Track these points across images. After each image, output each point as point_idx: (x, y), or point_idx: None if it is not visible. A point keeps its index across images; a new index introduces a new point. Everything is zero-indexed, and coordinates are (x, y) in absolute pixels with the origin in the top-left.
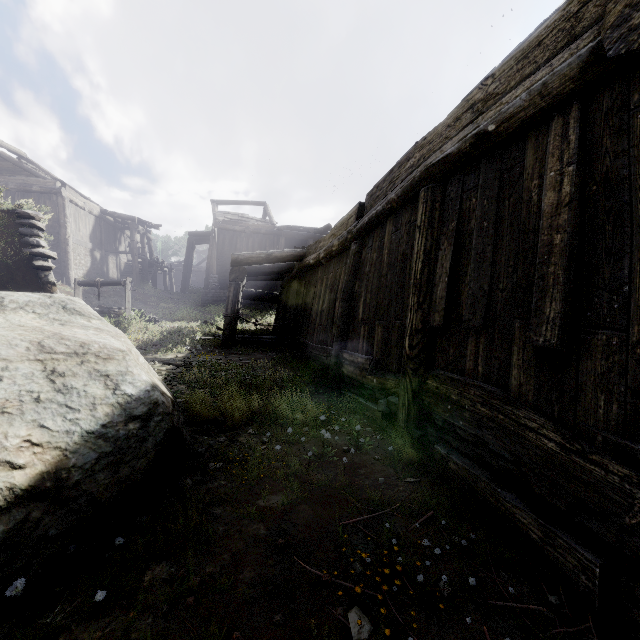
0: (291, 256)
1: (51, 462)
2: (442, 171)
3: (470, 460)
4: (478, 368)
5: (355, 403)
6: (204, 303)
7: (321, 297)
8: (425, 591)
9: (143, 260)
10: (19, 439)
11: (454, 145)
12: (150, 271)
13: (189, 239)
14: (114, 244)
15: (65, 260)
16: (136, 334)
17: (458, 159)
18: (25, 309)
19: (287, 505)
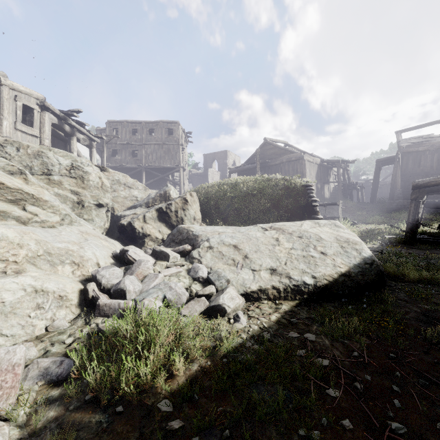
0: None
1: (347, 269)
2: None
3: None
4: None
5: None
6: (389, 210)
7: None
8: None
9: (344, 185)
10: (339, 262)
11: None
12: (348, 191)
13: (376, 165)
14: (327, 178)
15: None
16: None
17: None
18: (325, 226)
19: (433, 309)
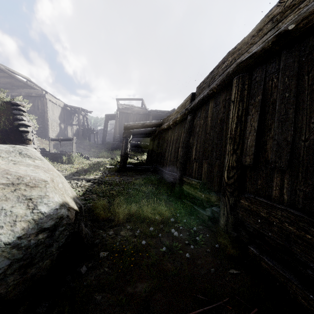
0: (154, 124)
1: None
2: (249, 64)
3: (278, 262)
4: (283, 196)
5: (191, 208)
6: (112, 149)
7: (170, 146)
8: None
9: (84, 128)
10: None
11: (259, 46)
12: (87, 133)
13: (105, 118)
14: (70, 121)
15: (47, 128)
16: (77, 165)
17: (262, 54)
18: None
19: (148, 293)
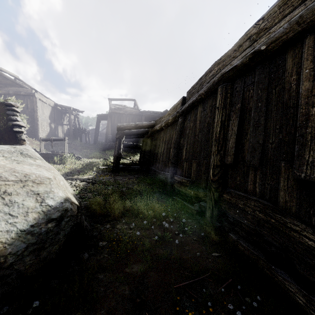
0: (147, 125)
1: None
2: (231, 76)
3: (251, 244)
4: (256, 189)
5: (181, 204)
6: (104, 149)
7: (163, 146)
8: None
9: (75, 128)
10: None
11: (239, 60)
12: (78, 133)
13: (97, 118)
14: (61, 120)
15: (36, 128)
16: (69, 165)
17: (241, 68)
18: None
19: (143, 272)
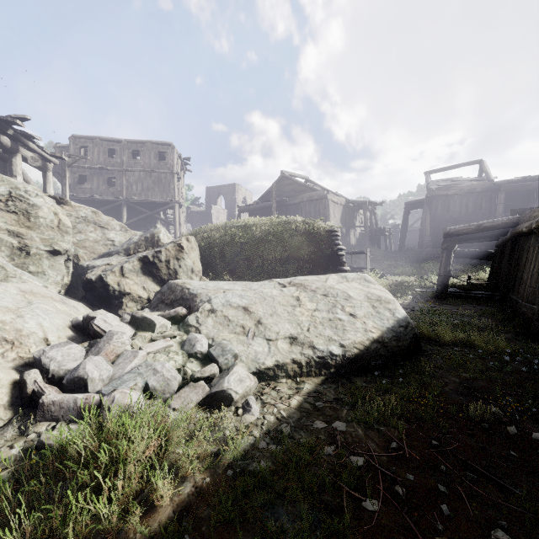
0: (502, 224)
1: (380, 334)
2: None
3: None
4: None
5: None
6: (418, 260)
7: (532, 262)
8: (538, 417)
9: (371, 230)
10: (371, 325)
11: None
12: (375, 237)
13: (405, 208)
14: (352, 221)
15: None
16: None
17: None
18: (353, 281)
19: (472, 378)
